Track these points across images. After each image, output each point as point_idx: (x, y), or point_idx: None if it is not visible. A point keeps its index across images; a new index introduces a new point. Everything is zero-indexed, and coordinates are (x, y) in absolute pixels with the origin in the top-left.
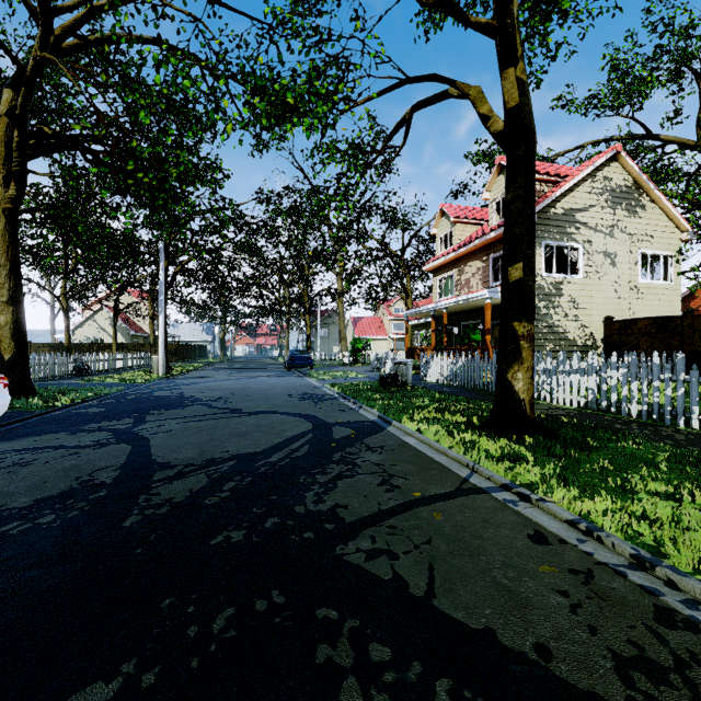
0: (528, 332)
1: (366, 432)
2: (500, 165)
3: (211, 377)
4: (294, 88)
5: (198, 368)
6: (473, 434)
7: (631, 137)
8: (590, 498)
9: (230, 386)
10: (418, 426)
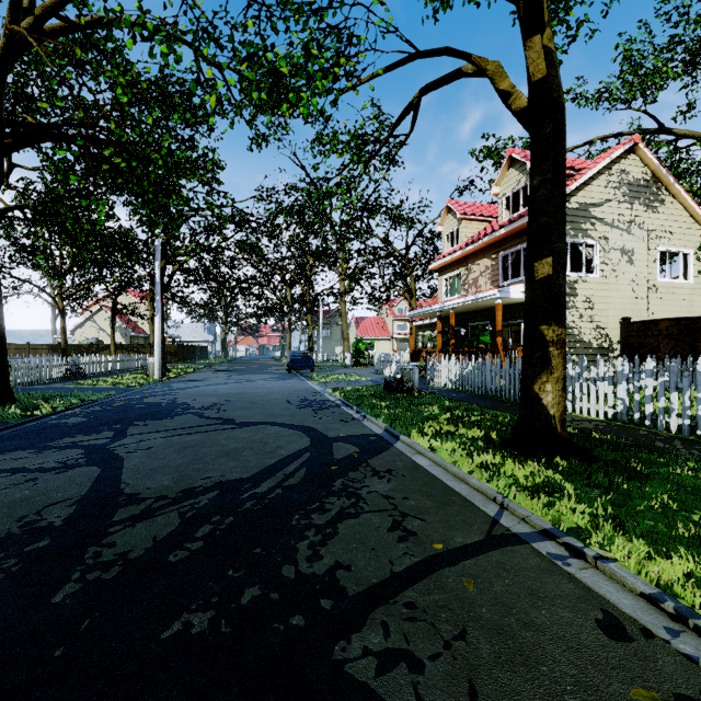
0: (558, 337)
1: (371, 449)
2: (510, 158)
3: (209, 380)
4: (288, 55)
5: (197, 370)
6: (494, 454)
7: (643, 131)
8: (663, 556)
9: (227, 390)
10: (430, 443)
